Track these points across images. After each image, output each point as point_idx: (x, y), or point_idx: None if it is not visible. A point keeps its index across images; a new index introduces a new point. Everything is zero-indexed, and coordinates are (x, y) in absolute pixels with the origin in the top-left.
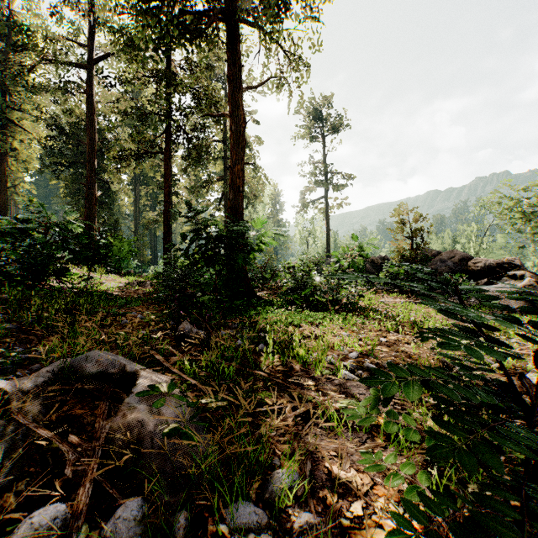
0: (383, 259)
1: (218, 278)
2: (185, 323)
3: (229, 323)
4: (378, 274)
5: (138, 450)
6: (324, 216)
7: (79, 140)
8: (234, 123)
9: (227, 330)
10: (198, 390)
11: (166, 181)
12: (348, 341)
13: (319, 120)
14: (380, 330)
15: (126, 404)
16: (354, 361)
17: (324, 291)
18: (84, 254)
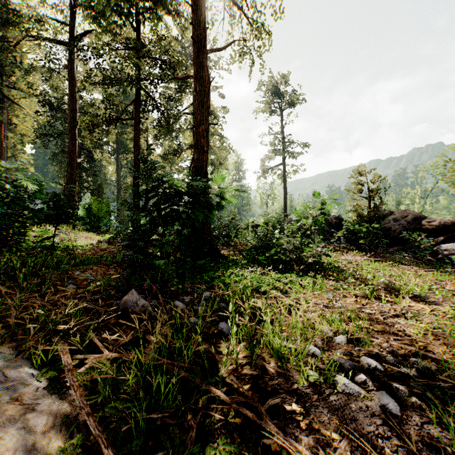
0: (337, 218)
1: (178, 238)
2: (131, 293)
3: (188, 288)
4: (333, 232)
5: None
6: (282, 181)
7: (62, 112)
8: (198, 84)
9: (184, 298)
10: (99, 453)
11: (135, 144)
12: (330, 318)
13: (278, 96)
14: (355, 296)
15: None
16: (346, 353)
17: (289, 250)
18: (46, 212)
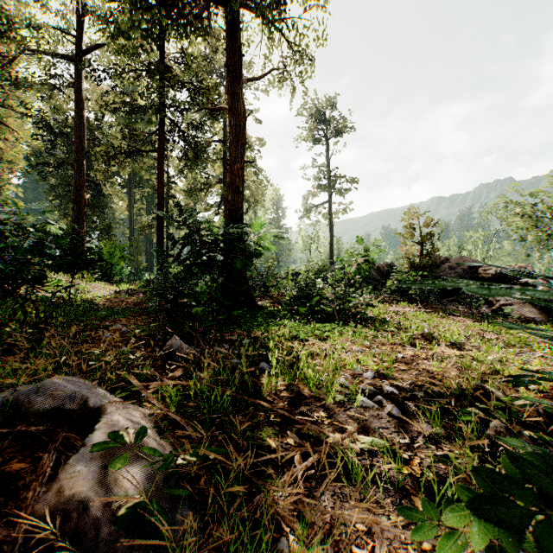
0: (389, 266)
1: (214, 286)
2: (174, 338)
3: (226, 337)
4: (384, 282)
5: (74, 550)
6: (328, 222)
7: (67, 138)
8: (232, 118)
9: (223, 345)
10: (182, 430)
11: (159, 181)
12: (362, 358)
13: (323, 122)
14: (393, 344)
15: (68, 468)
16: (370, 383)
17: (331, 300)
18: (65, 259)
